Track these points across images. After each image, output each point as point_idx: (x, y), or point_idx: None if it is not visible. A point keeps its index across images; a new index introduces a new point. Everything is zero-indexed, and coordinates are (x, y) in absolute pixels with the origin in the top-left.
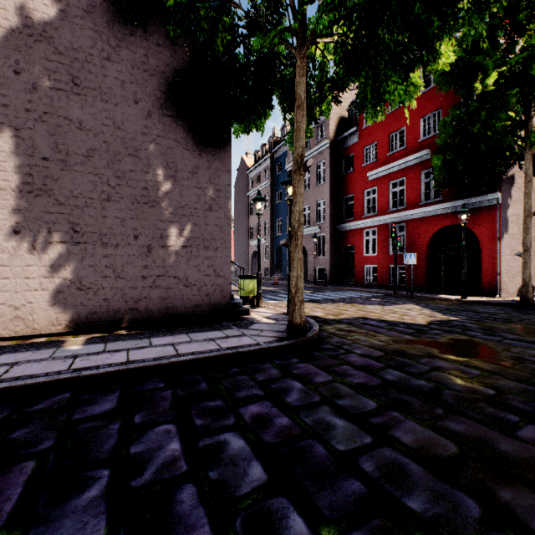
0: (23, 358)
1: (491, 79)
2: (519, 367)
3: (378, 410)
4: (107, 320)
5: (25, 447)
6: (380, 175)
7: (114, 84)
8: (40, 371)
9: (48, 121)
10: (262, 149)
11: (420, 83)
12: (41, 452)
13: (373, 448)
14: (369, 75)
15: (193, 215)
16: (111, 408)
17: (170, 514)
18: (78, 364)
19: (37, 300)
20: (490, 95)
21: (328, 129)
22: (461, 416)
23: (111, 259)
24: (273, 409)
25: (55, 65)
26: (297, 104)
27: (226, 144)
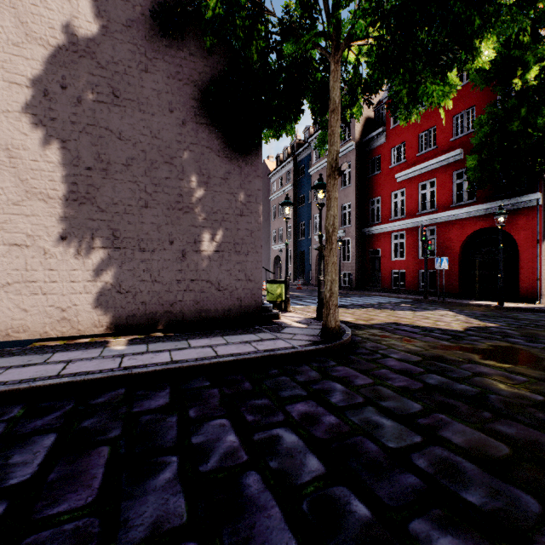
0: (75, 356)
1: (532, 74)
2: None
3: (423, 411)
4: (144, 322)
5: (97, 435)
6: (409, 176)
7: (151, 95)
8: (94, 368)
9: (91, 132)
10: (284, 152)
11: (457, 82)
12: (112, 439)
13: (423, 446)
14: (406, 77)
15: (225, 220)
16: (165, 403)
17: (241, 496)
18: (126, 362)
19: (81, 303)
20: (531, 91)
21: (354, 131)
22: (511, 420)
23: (148, 264)
24: (319, 408)
25: (97, 79)
26: (331, 108)
27: (256, 149)
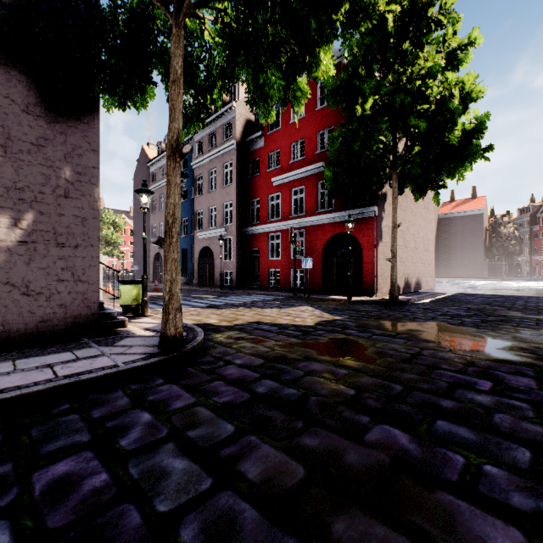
0: None
1: (369, 105)
2: (379, 362)
3: (234, 436)
4: None
5: None
6: (283, 181)
7: None
8: None
9: None
10: (165, 140)
11: (308, 90)
12: None
13: (208, 497)
14: (251, 63)
15: (38, 201)
16: None
17: None
18: None
19: None
20: (367, 118)
21: (235, 130)
22: (319, 427)
23: None
24: (92, 462)
25: None
26: (172, 78)
27: (91, 116)
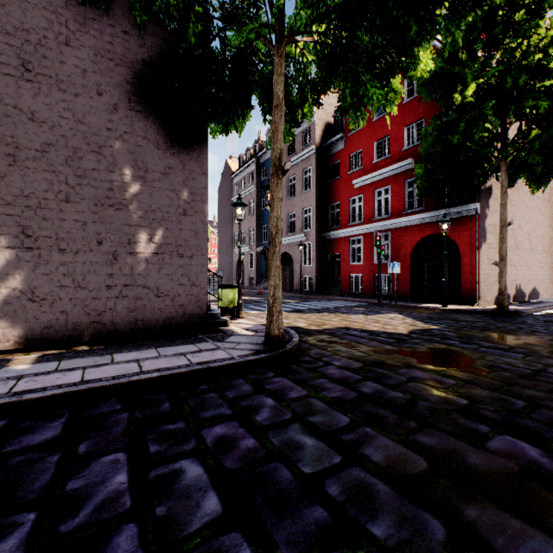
0: None
1: (470, 91)
2: (492, 375)
3: (351, 425)
4: (65, 335)
5: None
6: (366, 183)
7: (74, 73)
8: None
9: None
10: (247, 153)
11: (401, 89)
12: None
13: (341, 469)
14: (349, 77)
15: (165, 219)
16: (53, 436)
17: None
18: (21, 386)
19: None
20: (468, 106)
21: (315, 135)
22: (434, 429)
23: (70, 267)
24: (240, 429)
25: (2, 46)
26: (275, 103)
27: (202, 144)
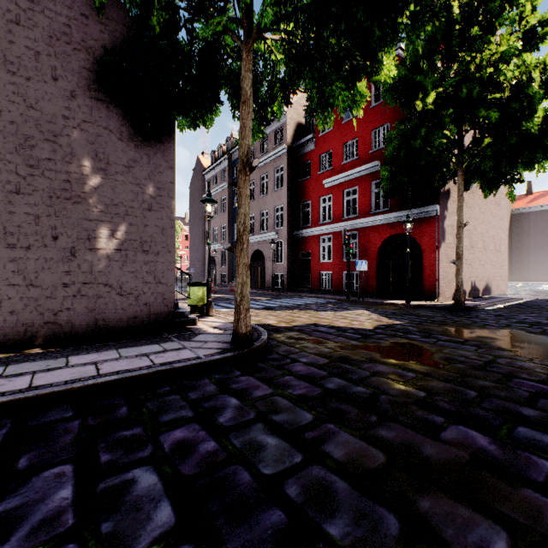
0: None
1: (431, 99)
2: (448, 367)
3: (314, 423)
4: (15, 337)
5: None
6: (335, 183)
7: (25, 54)
8: None
9: None
10: (219, 149)
11: (367, 93)
12: None
13: (302, 468)
14: (315, 77)
15: (129, 214)
16: None
17: None
18: None
19: None
20: (429, 113)
21: (286, 134)
22: (393, 422)
23: (21, 263)
24: (201, 432)
25: None
26: (242, 99)
27: (168, 137)
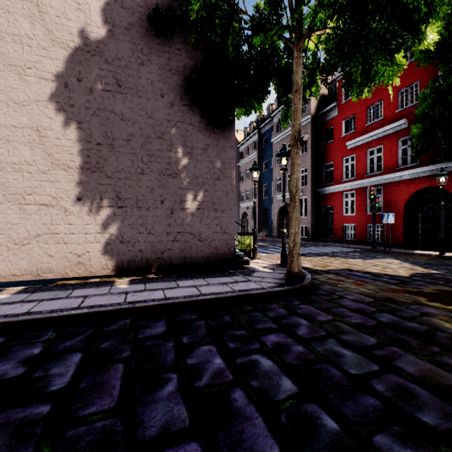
0: (90, 292)
1: None
2: None
3: (378, 345)
4: (141, 266)
5: (112, 354)
6: (358, 144)
7: (146, 83)
8: (105, 302)
9: (100, 115)
10: (250, 126)
11: (404, 62)
12: (124, 358)
13: (381, 374)
14: (360, 60)
15: (205, 183)
16: (163, 331)
17: (230, 407)
18: (130, 298)
19: (93, 250)
20: None
21: (310, 106)
22: None
23: (144, 219)
24: (288, 339)
25: (105, 72)
26: (294, 89)
27: (230, 125)
